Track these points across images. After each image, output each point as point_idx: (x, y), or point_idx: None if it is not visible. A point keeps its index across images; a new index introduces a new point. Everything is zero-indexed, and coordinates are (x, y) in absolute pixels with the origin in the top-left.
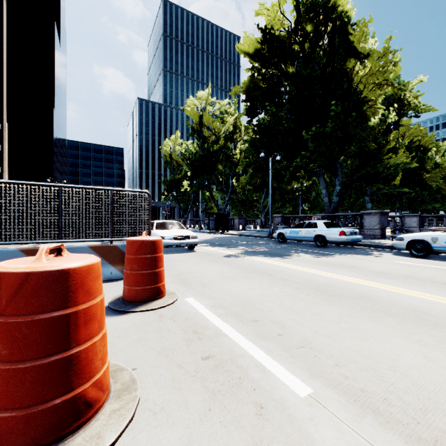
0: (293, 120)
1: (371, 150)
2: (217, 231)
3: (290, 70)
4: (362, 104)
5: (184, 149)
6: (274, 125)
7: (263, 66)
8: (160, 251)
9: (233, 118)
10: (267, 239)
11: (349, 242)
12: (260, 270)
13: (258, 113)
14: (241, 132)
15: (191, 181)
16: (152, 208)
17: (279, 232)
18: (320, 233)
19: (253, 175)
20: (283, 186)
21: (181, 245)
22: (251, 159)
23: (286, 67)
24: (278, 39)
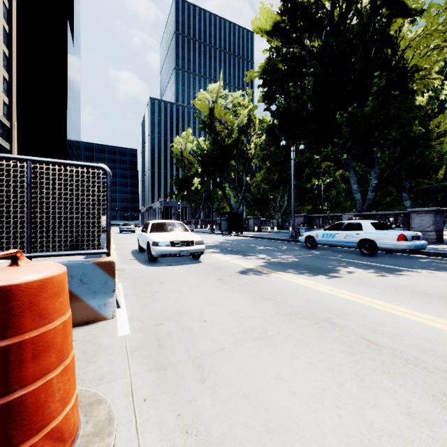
0: (320, 102)
1: (417, 135)
2: (229, 233)
3: (316, 43)
4: (410, 75)
5: (195, 146)
6: (297, 110)
7: (282, 43)
8: (40, 318)
9: (247, 110)
10: (289, 243)
11: (411, 249)
12: (308, 310)
13: (276, 100)
14: (256, 126)
15: (202, 179)
16: (163, 208)
17: (308, 235)
18: (368, 237)
19: (270, 170)
20: (302, 183)
21: (181, 254)
22: (268, 152)
23: (310, 41)
24: (302, 6)
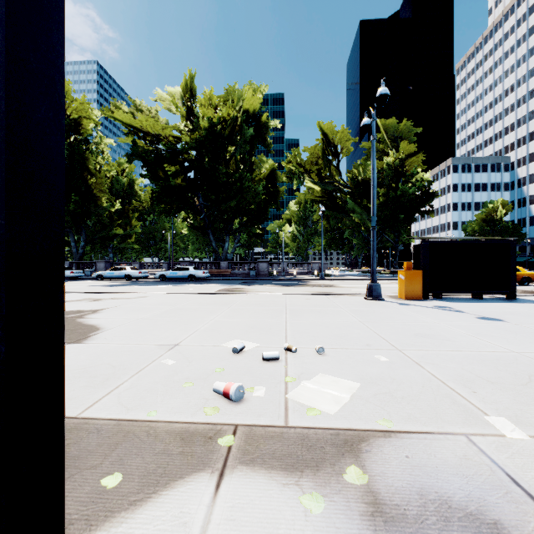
0: None
1: (105, 222)
2: None
3: None
4: (94, 197)
5: None
6: None
7: None
8: None
9: None
10: None
11: (76, 277)
12: None
13: None
14: None
15: None
16: None
17: None
18: None
19: None
20: None
21: None
22: None
23: None
24: None
